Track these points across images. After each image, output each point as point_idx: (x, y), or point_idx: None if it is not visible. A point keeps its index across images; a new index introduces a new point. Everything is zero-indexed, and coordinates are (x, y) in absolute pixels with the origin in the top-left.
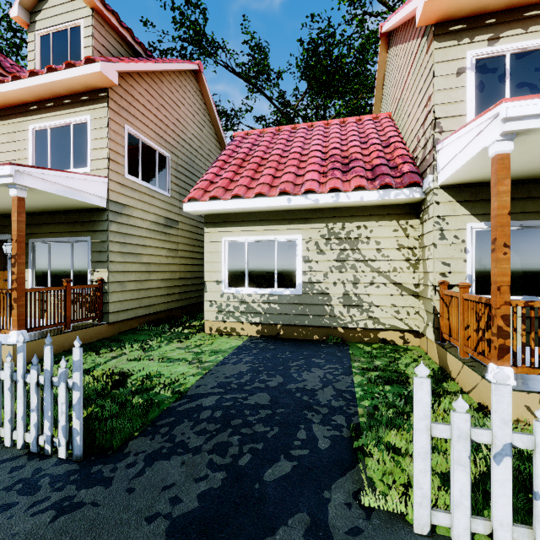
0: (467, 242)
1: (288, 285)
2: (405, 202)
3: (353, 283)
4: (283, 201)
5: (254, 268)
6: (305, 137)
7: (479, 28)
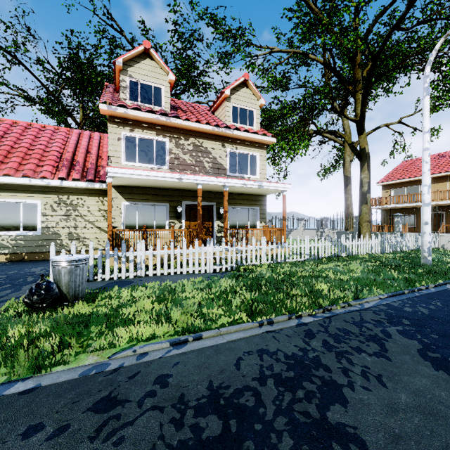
0: (122, 209)
1: (31, 229)
2: (102, 189)
3: (74, 227)
4: (25, 180)
5: (4, 219)
6: (50, 137)
7: (127, 124)
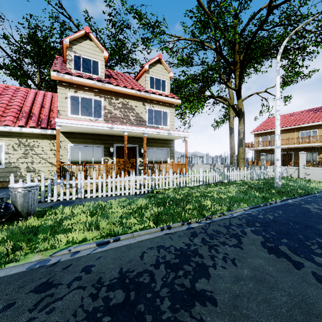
0: (68, 149)
1: None
2: (53, 134)
3: (31, 162)
4: None
5: None
6: (12, 95)
7: (72, 87)
